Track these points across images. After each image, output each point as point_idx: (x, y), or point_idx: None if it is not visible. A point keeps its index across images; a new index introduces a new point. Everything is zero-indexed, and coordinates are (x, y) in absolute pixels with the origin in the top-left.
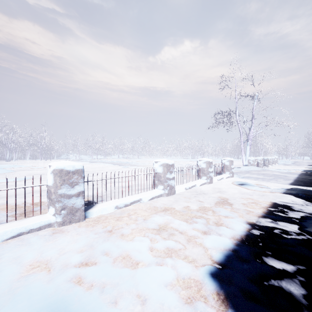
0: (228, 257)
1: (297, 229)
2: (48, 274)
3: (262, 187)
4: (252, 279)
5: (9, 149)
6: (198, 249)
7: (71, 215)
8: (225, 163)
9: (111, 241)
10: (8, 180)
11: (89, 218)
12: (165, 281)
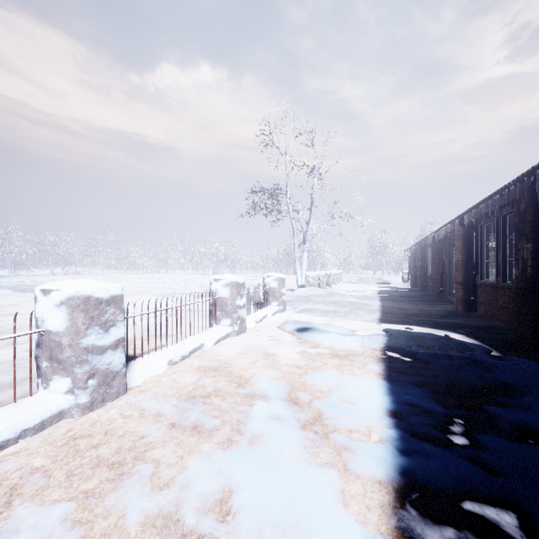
0: None
1: None
2: None
3: (341, 334)
4: None
5: None
6: None
7: None
8: (270, 283)
9: None
10: None
11: None
12: None
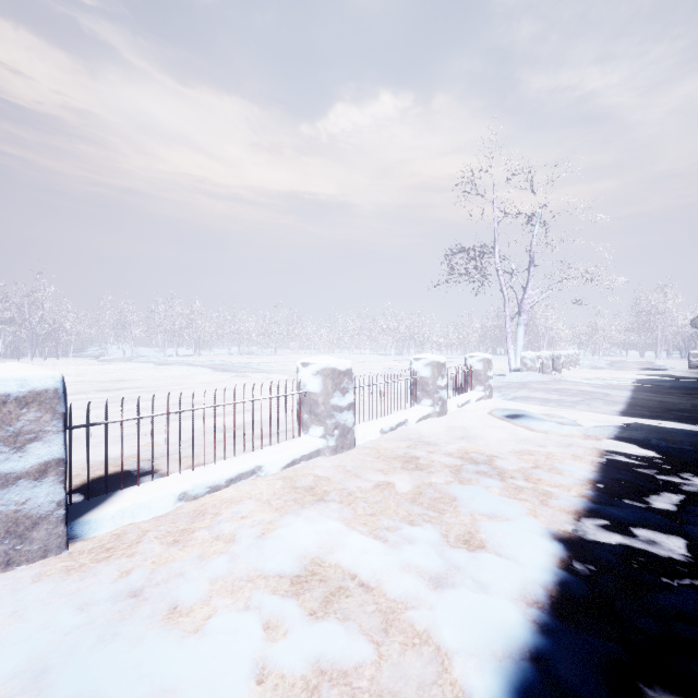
0: (523, 696)
1: (687, 551)
2: None
3: (561, 423)
4: None
5: None
6: (419, 658)
7: (14, 541)
8: (474, 365)
9: (126, 641)
10: None
11: (85, 541)
12: None
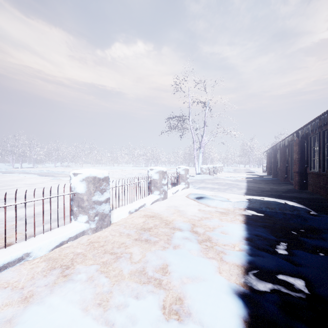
0: None
1: (309, 291)
2: None
3: (221, 200)
4: None
5: None
6: None
7: None
8: (180, 172)
9: None
10: None
11: None
12: None
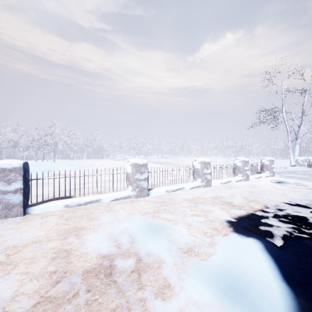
0: (241, 217)
1: (308, 211)
2: (140, 213)
3: (300, 185)
4: (252, 225)
5: (73, 151)
6: (222, 214)
7: (141, 192)
8: (265, 162)
9: (168, 205)
10: (85, 173)
11: (150, 196)
12: (200, 220)
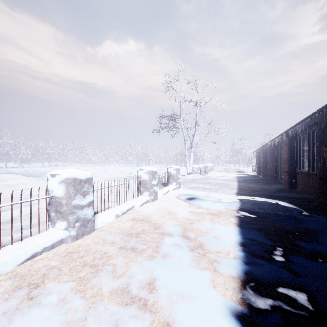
0: None
1: (314, 307)
2: None
3: (213, 201)
4: None
5: None
6: None
7: None
8: (171, 171)
9: None
10: None
11: None
12: None
